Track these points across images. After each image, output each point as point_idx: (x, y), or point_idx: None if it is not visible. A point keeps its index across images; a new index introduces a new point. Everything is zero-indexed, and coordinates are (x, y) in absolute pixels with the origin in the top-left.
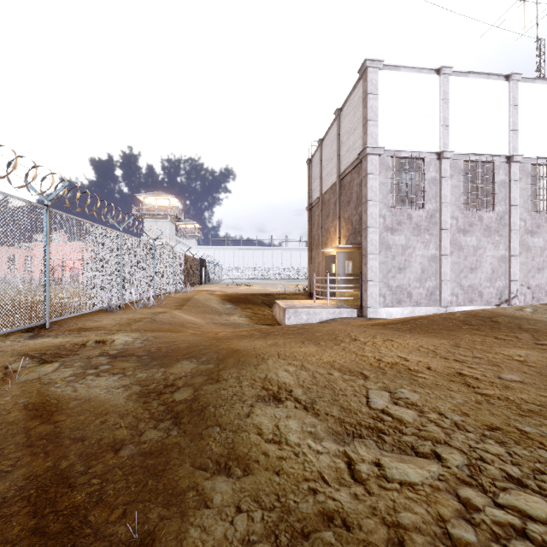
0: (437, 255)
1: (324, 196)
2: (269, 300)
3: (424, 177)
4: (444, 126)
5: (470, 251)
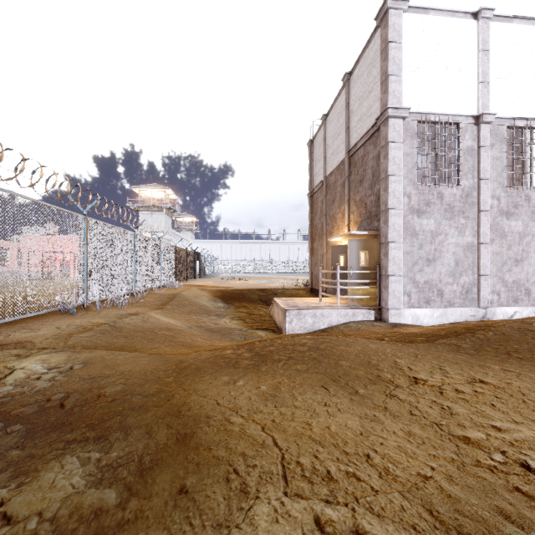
0: (474, 243)
1: (328, 178)
2: (266, 296)
3: (458, 146)
4: (484, 82)
5: (515, 239)
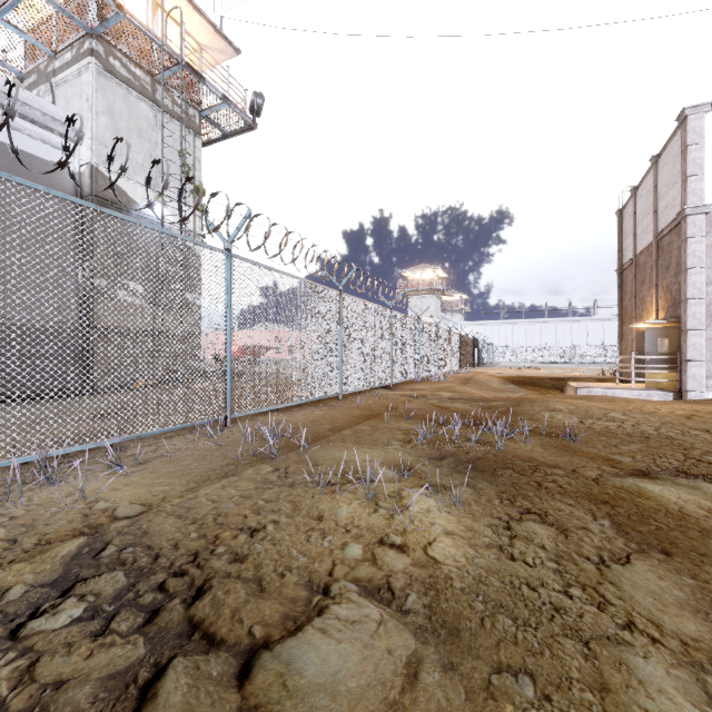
0: None
1: (638, 257)
2: (561, 385)
3: None
4: None
5: None
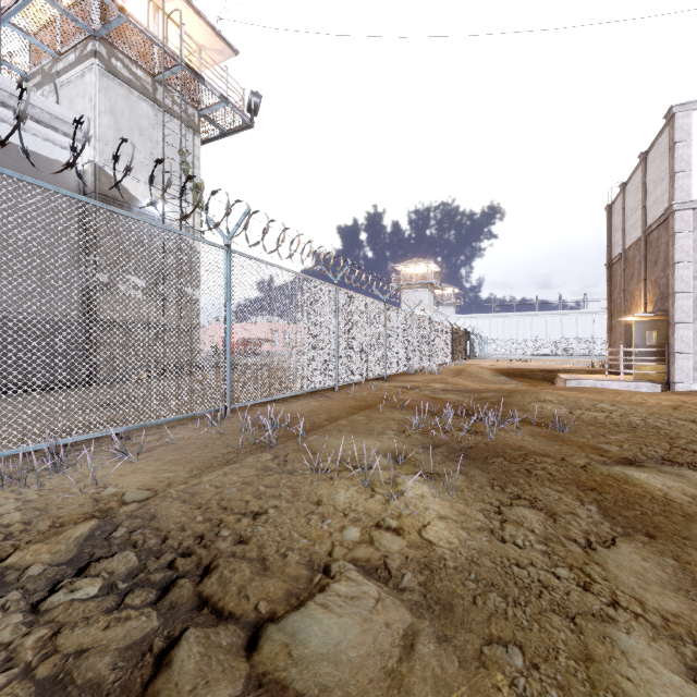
0: None
1: (627, 252)
2: (552, 377)
3: None
4: None
5: None
